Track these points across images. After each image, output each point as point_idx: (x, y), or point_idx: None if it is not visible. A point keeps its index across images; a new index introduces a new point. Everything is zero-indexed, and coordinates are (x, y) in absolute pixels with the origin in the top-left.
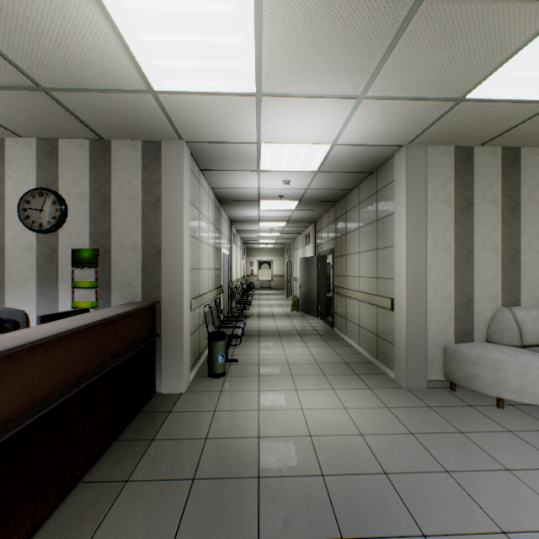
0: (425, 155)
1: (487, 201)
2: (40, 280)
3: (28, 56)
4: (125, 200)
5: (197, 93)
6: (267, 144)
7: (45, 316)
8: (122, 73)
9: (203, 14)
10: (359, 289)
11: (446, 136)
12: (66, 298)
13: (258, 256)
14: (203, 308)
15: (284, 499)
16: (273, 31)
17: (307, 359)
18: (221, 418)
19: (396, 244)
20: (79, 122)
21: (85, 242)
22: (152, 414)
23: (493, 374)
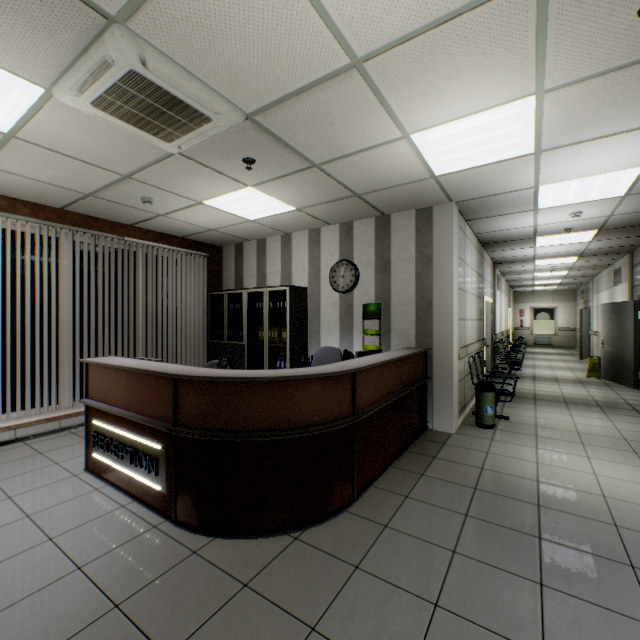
0: None
1: None
2: (341, 328)
3: (356, 181)
4: (401, 262)
5: (473, 167)
6: (546, 185)
7: (359, 352)
8: (414, 173)
9: (487, 124)
10: None
11: None
12: (358, 342)
13: (530, 302)
14: (467, 359)
15: (565, 525)
16: (553, 111)
17: (608, 432)
18: (494, 459)
19: None
20: (372, 208)
21: (371, 299)
22: (429, 442)
23: None
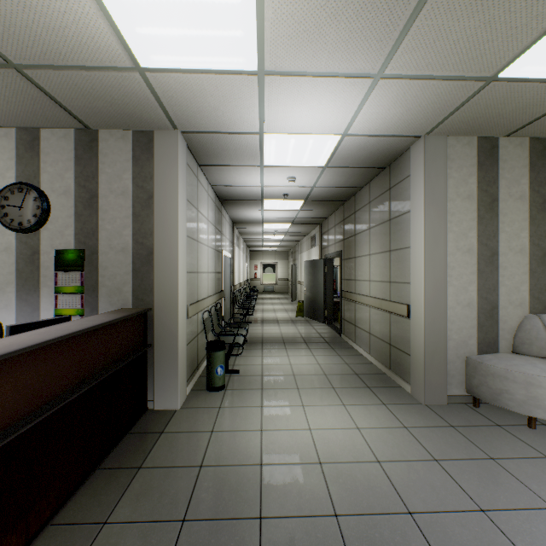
0: (445, 146)
1: (513, 198)
2: (19, 285)
3: None
4: (113, 196)
5: (191, 71)
6: (271, 134)
7: (16, 326)
8: (102, 45)
9: None
10: (369, 294)
11: (470, 125)
12: (49, 304)
13: (261, 259)
14: (202, 315)
15: None
16: None
17: (314, 369)
18: (218, 441)
19: (412, 245)
20: (60, 108)
21: (70, 243)
22: (142, 436)
23: (524, 390)
